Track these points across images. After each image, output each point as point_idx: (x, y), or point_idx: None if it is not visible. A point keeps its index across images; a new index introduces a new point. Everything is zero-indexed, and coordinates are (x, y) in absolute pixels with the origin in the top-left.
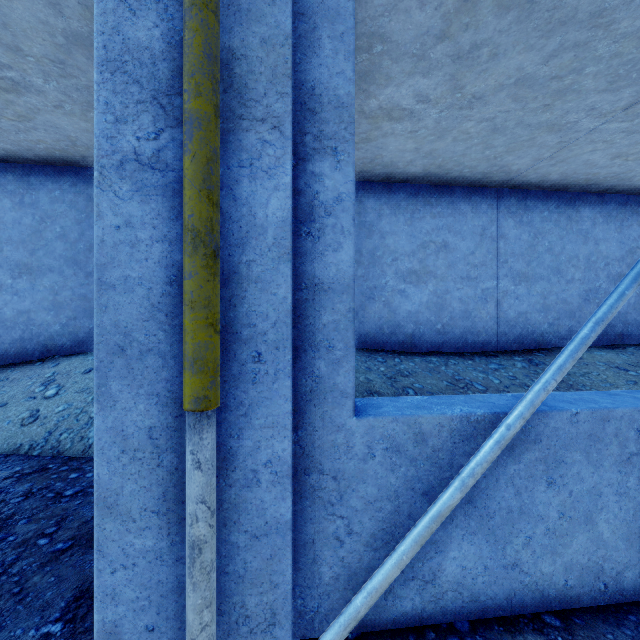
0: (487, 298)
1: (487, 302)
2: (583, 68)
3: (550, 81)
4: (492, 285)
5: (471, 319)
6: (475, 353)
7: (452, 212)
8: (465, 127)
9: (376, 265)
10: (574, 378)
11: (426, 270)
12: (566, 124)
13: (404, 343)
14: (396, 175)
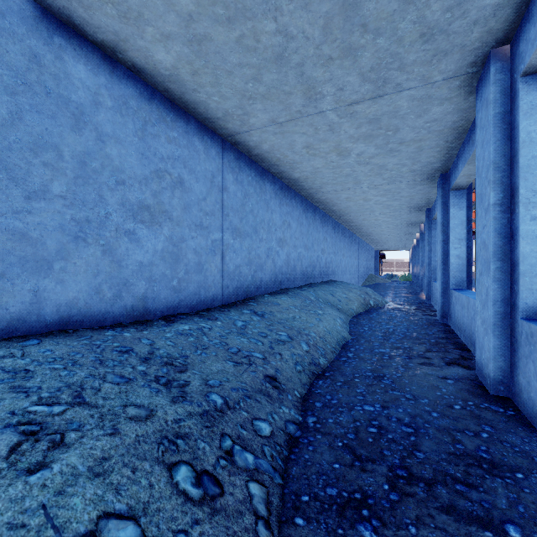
0: (216, 250)
1: (216, 254)
2: (381, 34)
3: (359, 28)
4: (219, 237)
5: (204, 273)
6: (209, 310)
7: (188, 144)
8: (263, 27)
9: (90, 183)
10: (293, 323)
11: (161, 208)
12: (318, 93)
13: (134, 309)
14: (131, 49)
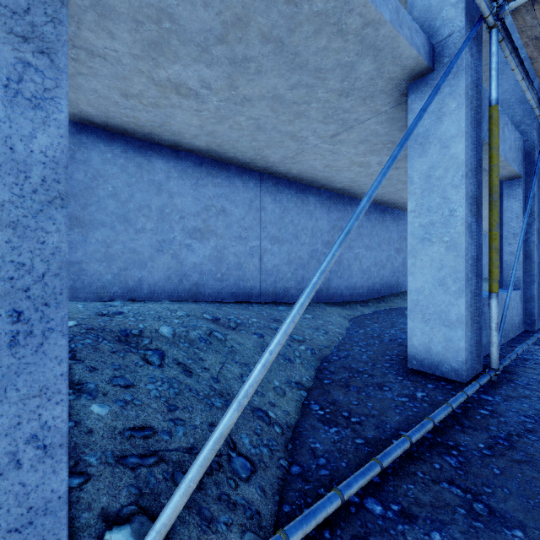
0: None
1: None
2: None
3: None
4: None
5: None
6: None
7: None
8: None
9: None
10: None
11: None
12: None
13: None
14: None
